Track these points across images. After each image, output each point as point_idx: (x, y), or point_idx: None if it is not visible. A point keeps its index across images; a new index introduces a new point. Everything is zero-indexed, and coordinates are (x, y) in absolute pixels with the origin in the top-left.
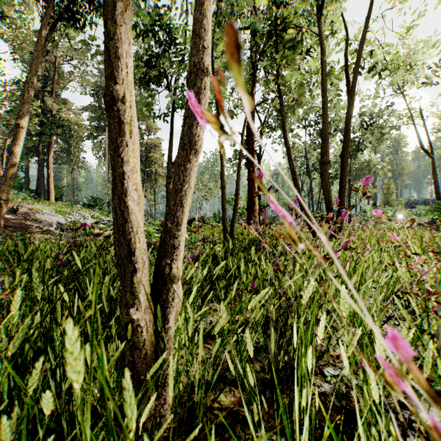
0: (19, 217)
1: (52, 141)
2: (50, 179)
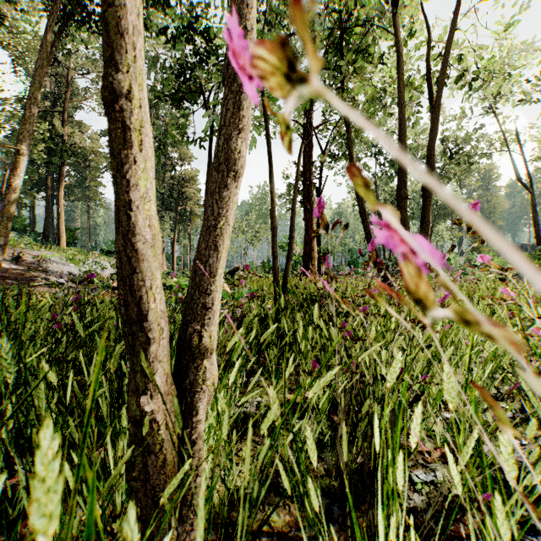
0: (21, 266)
1: (63, 173)
2: (61, 219)
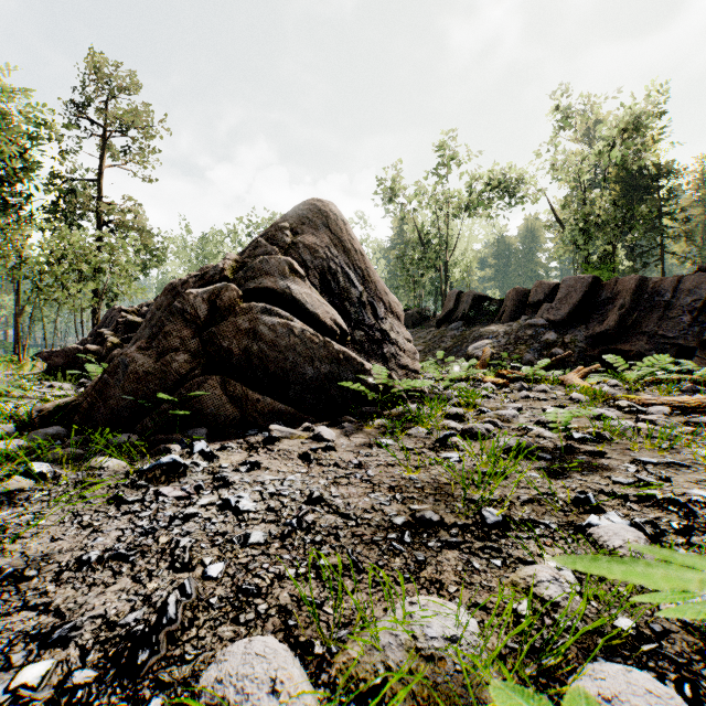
0: None
1: None
2: None
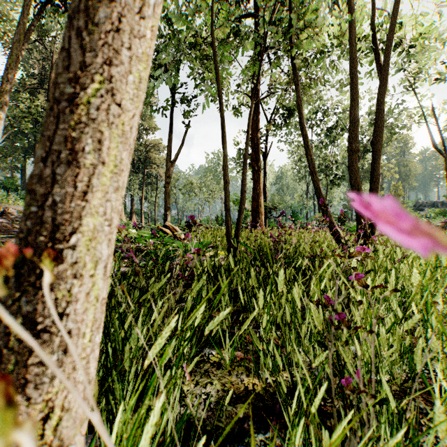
0: (6, 220)
1: None
2: None
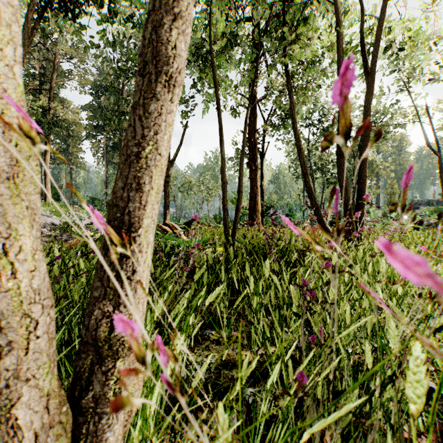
0: None
1: (49, 140)
2: (47, 179)
